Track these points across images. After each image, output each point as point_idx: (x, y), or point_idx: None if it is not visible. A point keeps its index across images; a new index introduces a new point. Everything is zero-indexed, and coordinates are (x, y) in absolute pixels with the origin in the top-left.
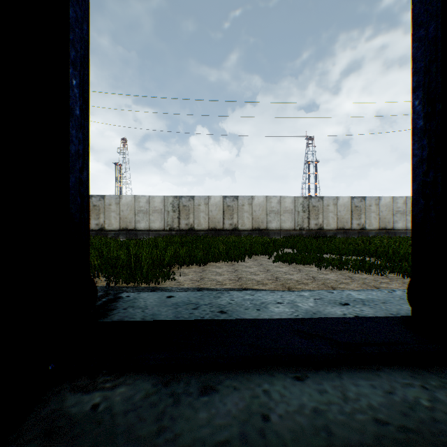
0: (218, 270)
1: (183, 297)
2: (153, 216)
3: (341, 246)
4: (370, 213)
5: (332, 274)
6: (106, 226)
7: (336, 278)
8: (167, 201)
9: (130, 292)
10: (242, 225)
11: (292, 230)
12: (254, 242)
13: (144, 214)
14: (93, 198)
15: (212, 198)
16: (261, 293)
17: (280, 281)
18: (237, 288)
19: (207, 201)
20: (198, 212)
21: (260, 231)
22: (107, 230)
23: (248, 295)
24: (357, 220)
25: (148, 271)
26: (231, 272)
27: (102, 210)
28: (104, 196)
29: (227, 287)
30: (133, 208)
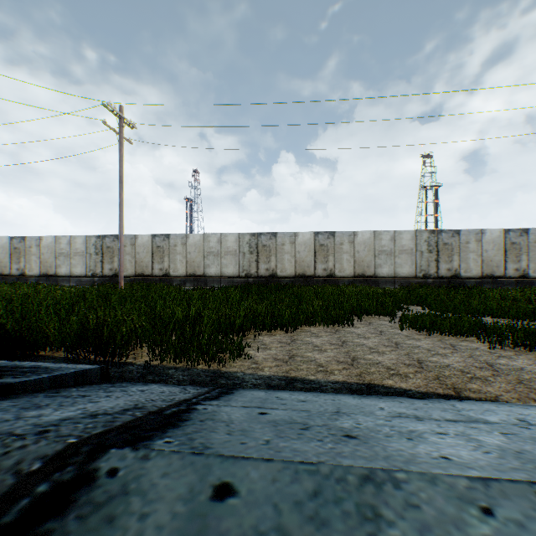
0: (316, 341)
1: (260, 496)
2: (225, 259)
3: (504, 303)
4: (535, 253)
5: (522, 359)
6: (171, 272)
7: (535, 368)
8: (243, 240)
9: (126, 450)
10: (340, 270)
11: (412, 277)
12: (361, 294)
13: (215, 257)
14: (156, 238)
15: (300, 235)
16: (511, 501)
17: (429, 371)
18: (355, 383)
19: (294, 239)
20: (281, 254)
21: (365, 279)
22: (172, 277)
23: (470, 507)
24: (515, 263)
25: (209, 342)
26: (337, 346)
27: (166, 252)
28: (168, 235)
29: (336, 379)
30: (201, 249)
